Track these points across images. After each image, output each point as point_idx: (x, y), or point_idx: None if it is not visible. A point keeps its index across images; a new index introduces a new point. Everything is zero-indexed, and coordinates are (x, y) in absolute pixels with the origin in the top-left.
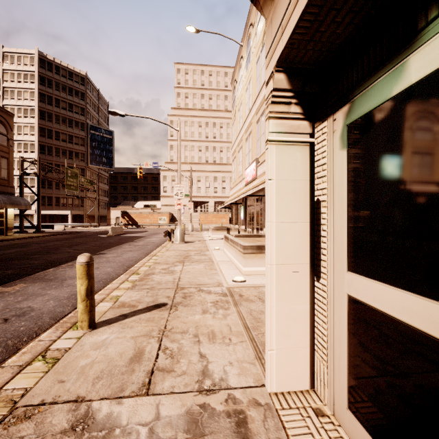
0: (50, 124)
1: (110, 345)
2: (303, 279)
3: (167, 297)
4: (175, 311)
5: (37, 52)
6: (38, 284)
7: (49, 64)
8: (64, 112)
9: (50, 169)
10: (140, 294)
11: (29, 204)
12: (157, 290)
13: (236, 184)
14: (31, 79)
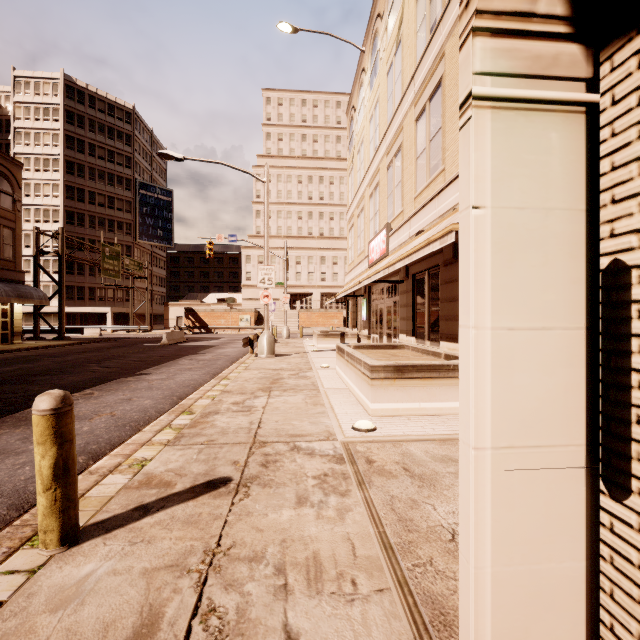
0: (81, 181)
1: (92, 595)
2: (568, 488)
3: (234, 463)
4: (243, 499)
5: (62, 76)
6: (20, 430)
7: (79, 93)
8: (101, 164)
9: (78, 245)
10: (186, 456)
11: (46, 297)
12: (217, 447)
13: (355, 266)
14: (55, 116)
